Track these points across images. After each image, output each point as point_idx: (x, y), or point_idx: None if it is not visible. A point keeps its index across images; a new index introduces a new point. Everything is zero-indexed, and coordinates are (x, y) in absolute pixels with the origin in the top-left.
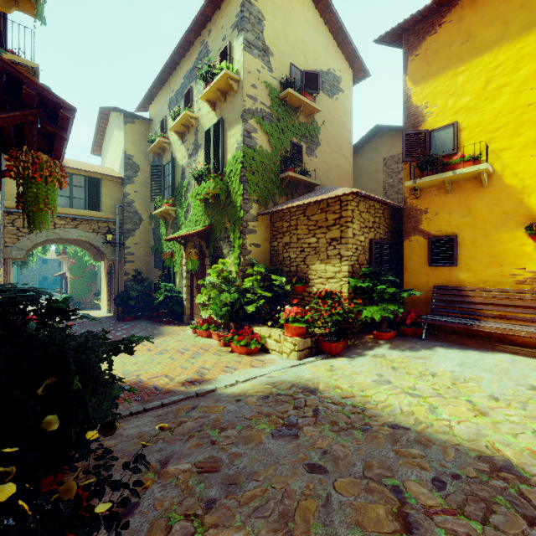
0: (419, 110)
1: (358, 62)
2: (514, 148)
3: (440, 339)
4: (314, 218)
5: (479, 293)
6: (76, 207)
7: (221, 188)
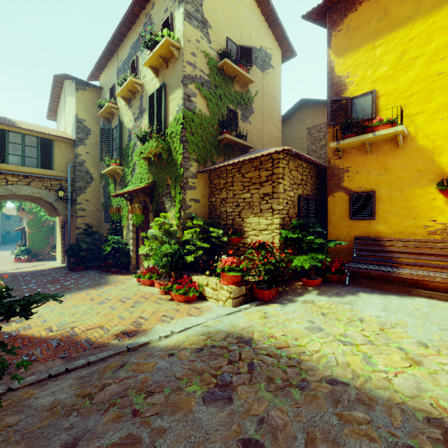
0: (341, 79)
1: (286, 42)
2: (426, 113)
3: (361, 285)
4: (248, 175)
5: (395, 243)
6: (29, 165)
7: (163, 148)
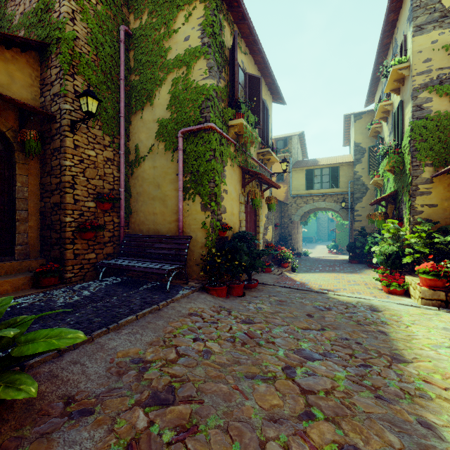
0: None
1: None
2: None
3: None
4: None
5: None
6: (324, 188)
7: (396, 161)
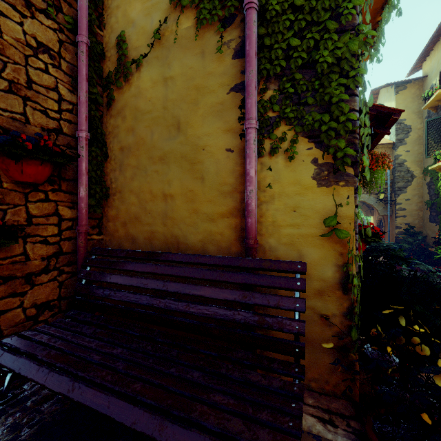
0: None
1: None
2: None
3: None
4: None
5: None
6: None
7: None
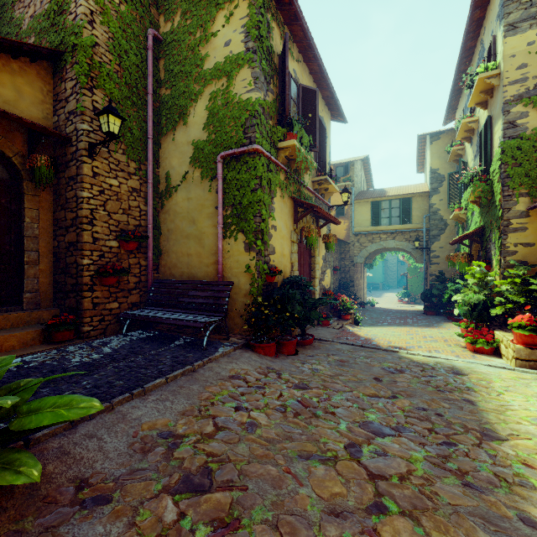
0: None
1: None
2: None
3: None
4: None
5: None
6: (393, 223)
7: (483, 190)
